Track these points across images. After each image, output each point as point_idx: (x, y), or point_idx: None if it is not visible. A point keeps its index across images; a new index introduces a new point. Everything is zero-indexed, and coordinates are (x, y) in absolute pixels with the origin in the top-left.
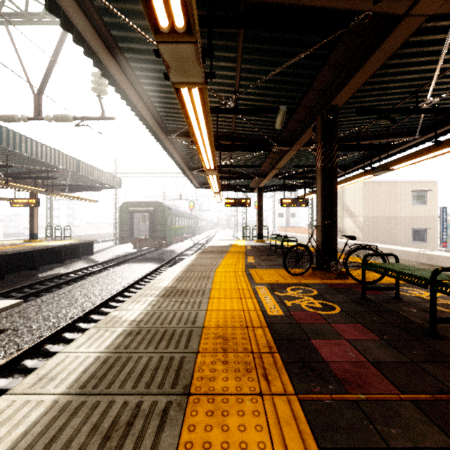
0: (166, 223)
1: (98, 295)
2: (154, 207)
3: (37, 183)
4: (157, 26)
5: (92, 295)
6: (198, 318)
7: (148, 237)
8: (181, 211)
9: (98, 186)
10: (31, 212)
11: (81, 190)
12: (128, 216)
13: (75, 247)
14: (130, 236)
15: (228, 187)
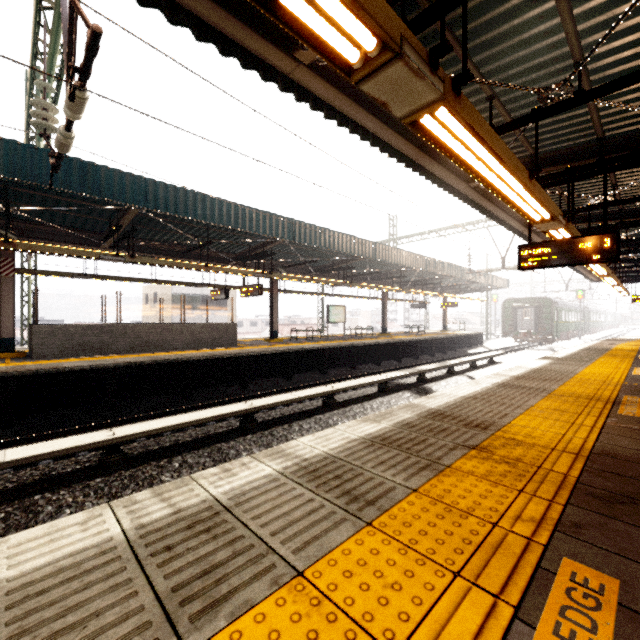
0: (553, 318)
1: (526, 360)
2: (538, 302)
3: (446, 290)
4: (598, 275)
5: (524, 359)
6: (609, 348)
7: (533, 331)
8: (567, 304)
9: (487, 288)
10: (443, 311)
11: (472, 292)
12: (510, 311)
13: (474, 337)
14: (513, 330)
15: (639, 278)
